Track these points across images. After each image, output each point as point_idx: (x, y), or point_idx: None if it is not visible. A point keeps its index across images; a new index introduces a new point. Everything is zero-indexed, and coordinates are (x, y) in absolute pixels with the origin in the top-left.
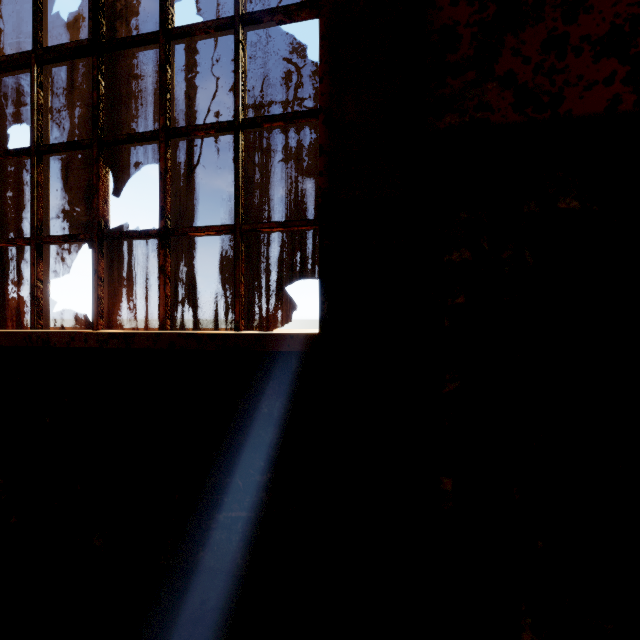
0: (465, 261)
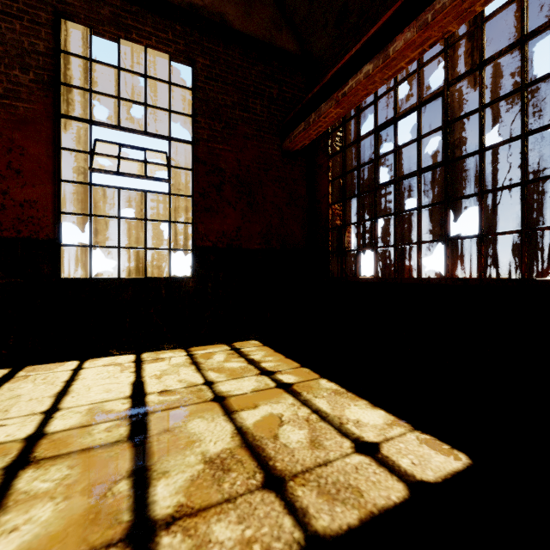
0: None
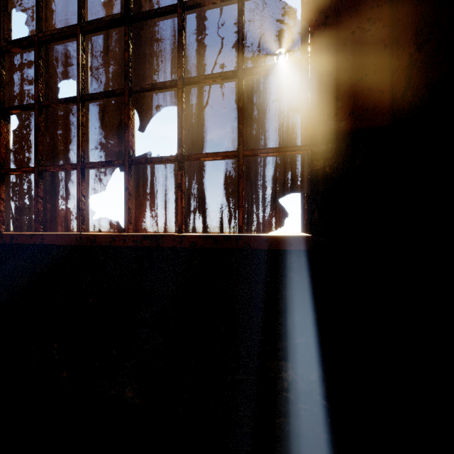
0: None
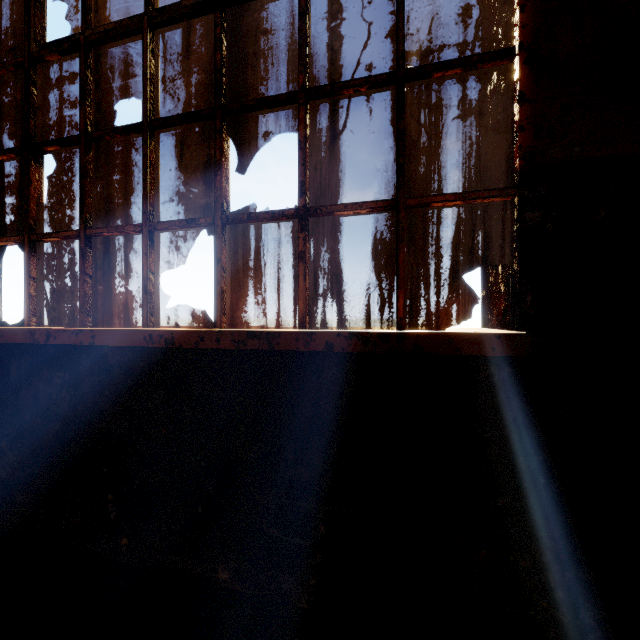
0: None
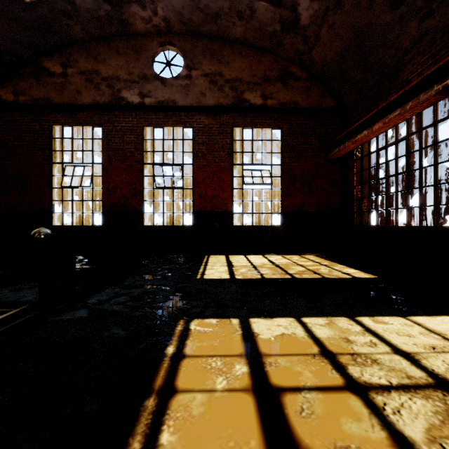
0: None
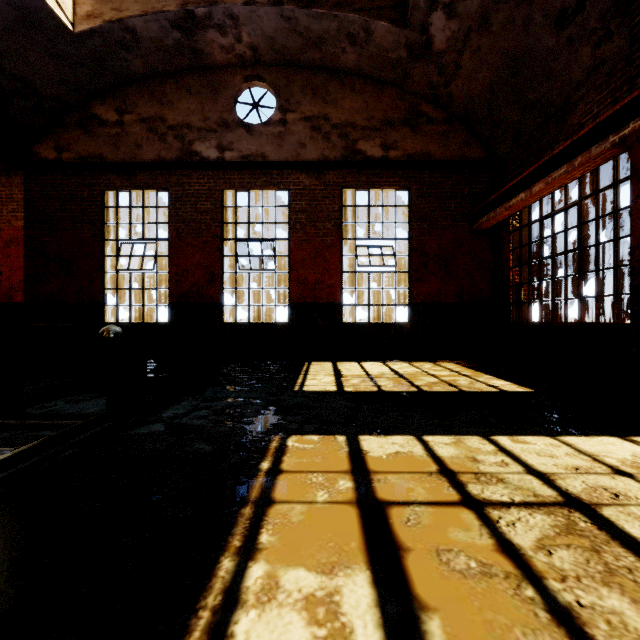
0: (636, 309)
